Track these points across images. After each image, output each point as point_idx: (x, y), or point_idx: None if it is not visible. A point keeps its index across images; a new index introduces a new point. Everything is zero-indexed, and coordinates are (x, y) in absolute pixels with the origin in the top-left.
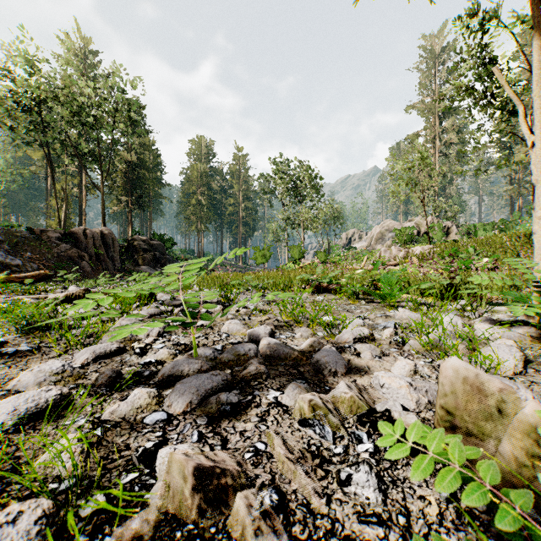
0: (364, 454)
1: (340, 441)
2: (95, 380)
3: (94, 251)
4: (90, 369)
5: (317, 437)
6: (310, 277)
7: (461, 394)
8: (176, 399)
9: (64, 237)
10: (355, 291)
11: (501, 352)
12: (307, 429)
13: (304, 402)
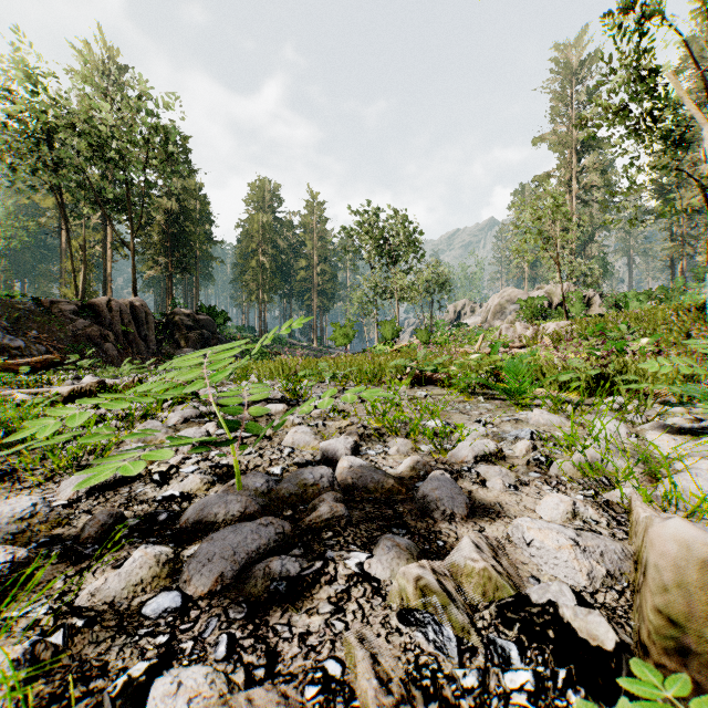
0: (518, 694)
1: (470, 658)
2: (81, 530)
3: (121, 329)
4: (79, 508)
5: (430, 648)
6: (408, 364)
7: (696, 590)
8: (198, 569)
9: (82, 311)
10: (470, 383)
11: (703, 482)
12: (412, 631)
13: (407, 581)
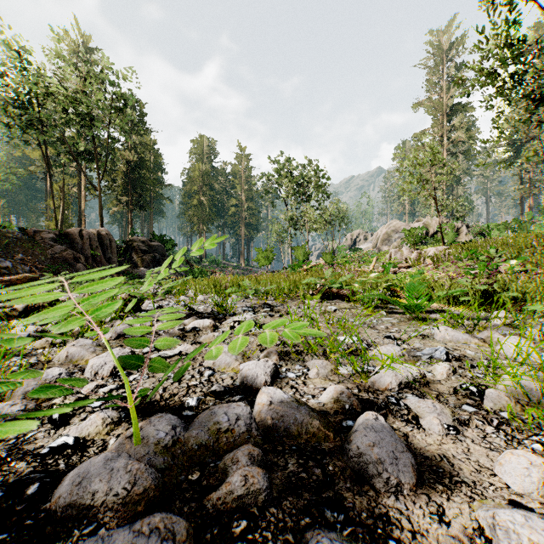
0: None
1: None
2: None
3: (90, 252)
4: None
5: None
6: (317, 281)
7: None
8: None
9: (59, 238)
10: (373, 299)
11: None
12: None
13: None
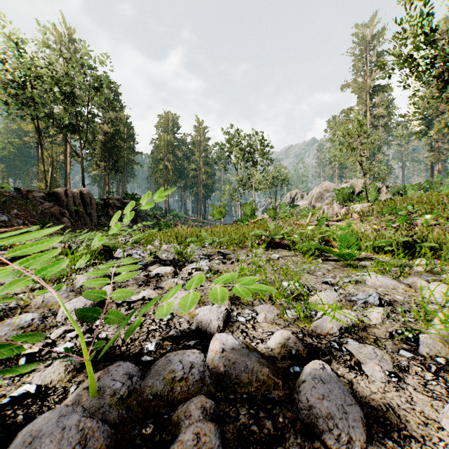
0: None
1: None
2: None
3: (74, 208)
4: None
5: None
6: (263, 233)
7: None
8: None
9: (48, 197)
10: (310, 248)
11: None
12: None
13: None
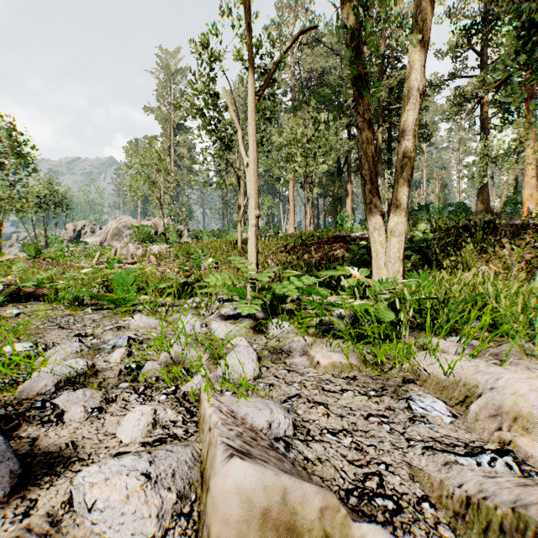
0: None
1: None
2: None
3: None
4: None
5: None
6: (3, 279)
7: None
8: None
9: None
10: (78, 296)
11: (243, 356)
12: None
13: None
